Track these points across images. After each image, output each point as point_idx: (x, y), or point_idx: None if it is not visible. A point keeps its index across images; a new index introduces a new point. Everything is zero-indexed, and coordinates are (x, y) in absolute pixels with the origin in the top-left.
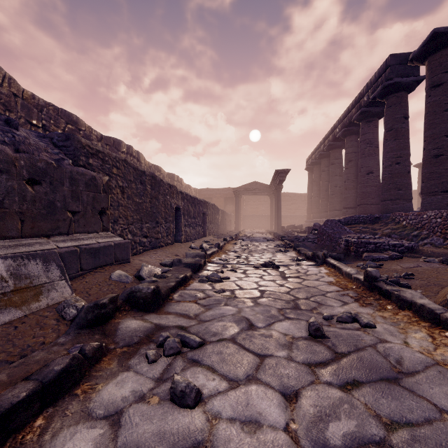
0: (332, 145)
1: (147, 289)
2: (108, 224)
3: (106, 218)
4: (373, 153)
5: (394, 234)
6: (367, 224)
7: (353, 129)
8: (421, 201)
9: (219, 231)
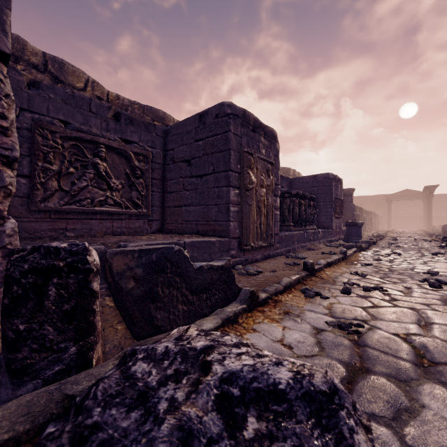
0: None
1: (382, 235)
2: None
3: None
4: None
5: None
6: None
7: None
8: None
9: (376, 228)
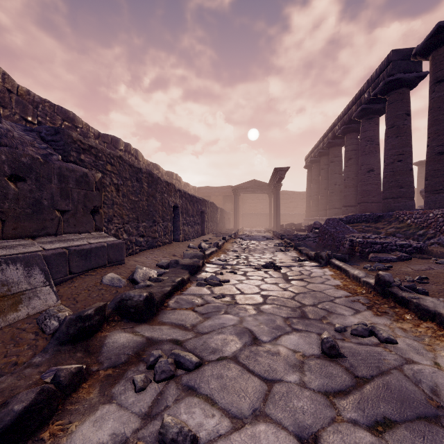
0: (331, 143)
1: (139, 297)
2: (101, 223)
3: (98, 217)
4: (374, 151)
5: (399, 234)
6: (370, 223)
7: (353, 126)
8: (425, 199)
9: (218, 229)
